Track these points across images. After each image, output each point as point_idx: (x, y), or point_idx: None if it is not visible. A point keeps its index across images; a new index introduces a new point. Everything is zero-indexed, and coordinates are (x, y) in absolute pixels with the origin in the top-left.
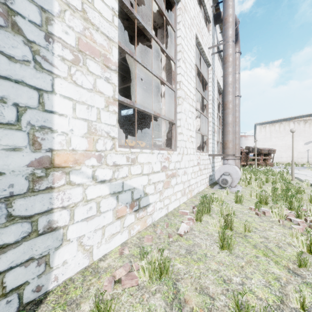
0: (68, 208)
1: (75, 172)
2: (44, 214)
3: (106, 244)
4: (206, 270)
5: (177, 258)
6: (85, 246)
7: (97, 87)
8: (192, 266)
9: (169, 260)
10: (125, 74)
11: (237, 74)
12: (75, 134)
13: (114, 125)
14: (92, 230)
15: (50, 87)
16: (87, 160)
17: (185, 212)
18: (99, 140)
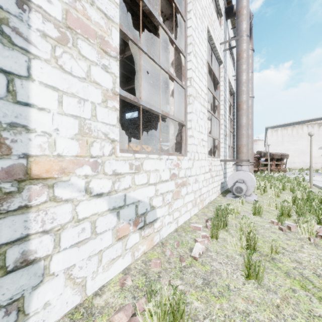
0: (52, 232)
1: (62, 185)
2: (16, 243)
3: (104, 273)
4: (232, 312)
5: (192, 292)
6: (76, 279)
7: (92, 77)
8: (213, 305)
9: (183, 295)
10: (129, 75)
11: (250, 73)
12: (61, 135)
13: (114, 124)
14: (86, 257)
15: (25, 70)
16: (78, 168)
17: (197, 227)
18: (94, 143)
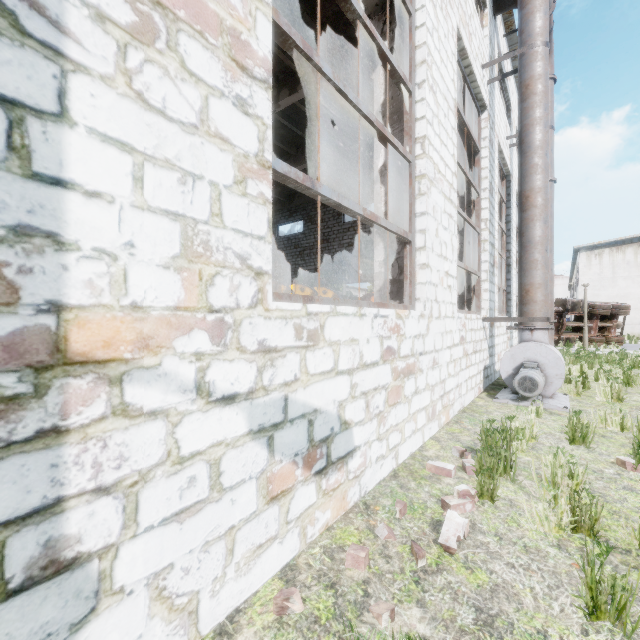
0: (119, 490)
1: (143, 377)
2: (30, 522)
3: (239, 580)
4: None
5: None
6: (174, 598)
7: (212, 123)
8: None
9: None
10: (286, 148)
11: None
12: (141, 259)
13: (262, 235)
14: (198, 545)
15: (52, 99)
16: (179, 337)
17: (443, 468)
18: (217, 279)
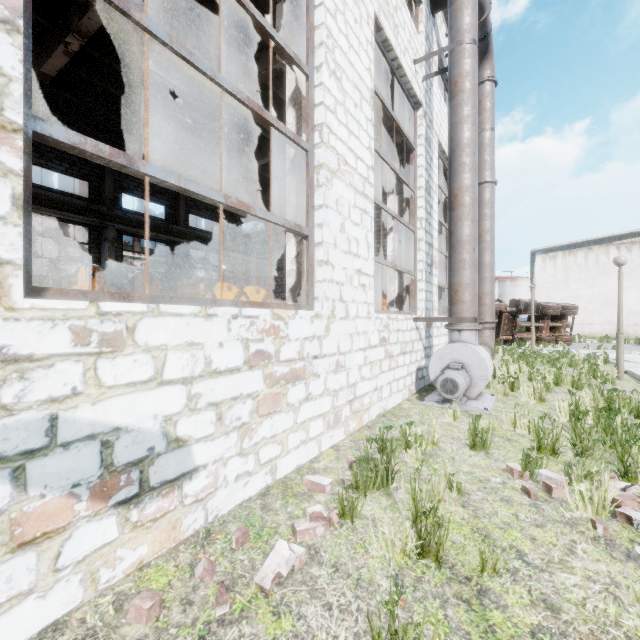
0: None
1: None
2: None
3: None
4: None
5: None
6: None
7: None
8: None
9: None
10: (242, 143)
11: (487, 132)
12: None
13: (0, 215)
14: None
15: None
16: None
17: (318, 483)
18: None
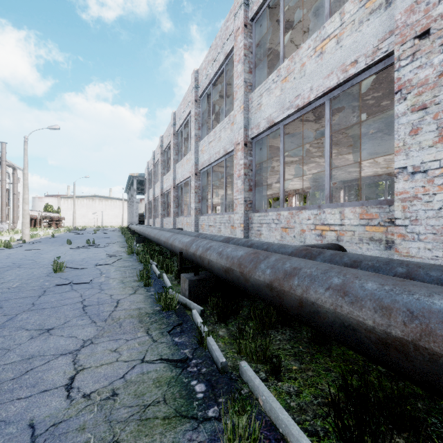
0: None
1: None
2: None
3: None
4: None
5: None
6: None
7: None
8: None
9: None
10: None
11: (15, 184)
12: None
13: None
14: None
15: None
16: None
17: None
18: None
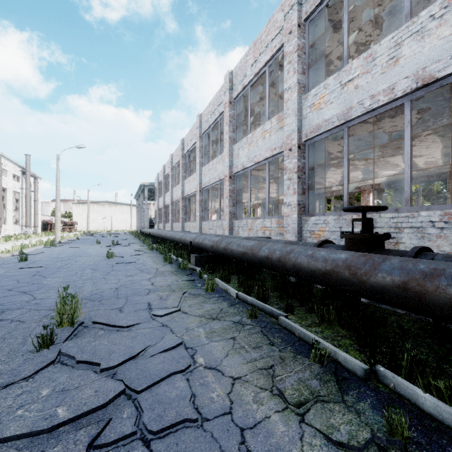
0: None
1: None
2: None
3: None
4: None
5: None
6: None
7: None
8: None
9: None
10: None
11: (36, 192)
12: None
13: None
14: None
15: None
16: None
17: None
18: None
